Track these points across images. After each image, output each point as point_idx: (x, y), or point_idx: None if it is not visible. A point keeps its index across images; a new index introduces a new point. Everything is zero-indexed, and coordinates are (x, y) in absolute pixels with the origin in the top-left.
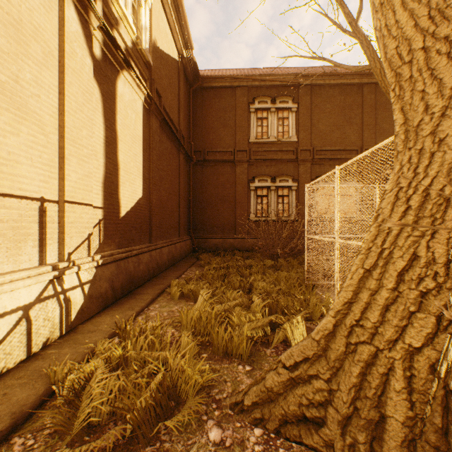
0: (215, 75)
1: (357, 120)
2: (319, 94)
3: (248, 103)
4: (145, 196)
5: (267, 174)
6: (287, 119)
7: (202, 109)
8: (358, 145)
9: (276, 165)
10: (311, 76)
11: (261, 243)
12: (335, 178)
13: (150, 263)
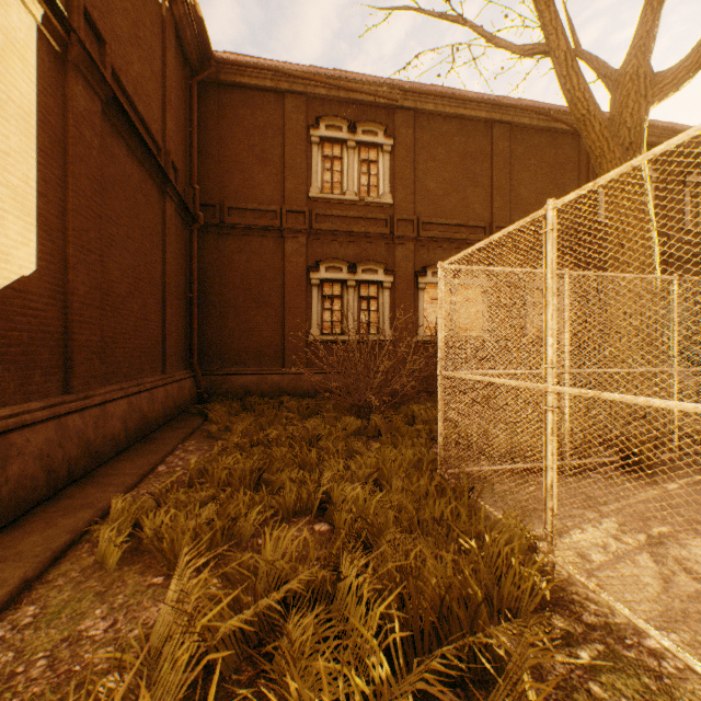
0: (245, 62)
1: (484, 179)
2: (428, 129)
3: (307, 126)
4: (50, 274)
5: (341, 258)
6: (376, 164)
7: (218, 125)
8: (486, 219)
9: (357, 243)
10: (416, 94)
11: (337, 384)
12: (544, 230)
13: (59, 448)
